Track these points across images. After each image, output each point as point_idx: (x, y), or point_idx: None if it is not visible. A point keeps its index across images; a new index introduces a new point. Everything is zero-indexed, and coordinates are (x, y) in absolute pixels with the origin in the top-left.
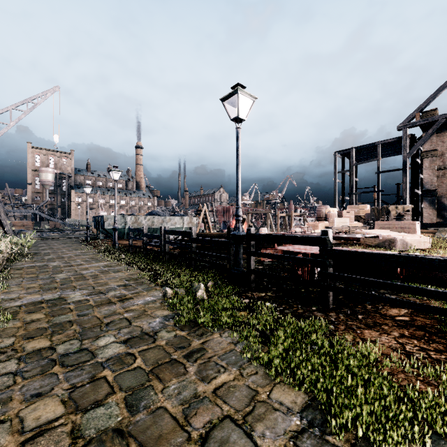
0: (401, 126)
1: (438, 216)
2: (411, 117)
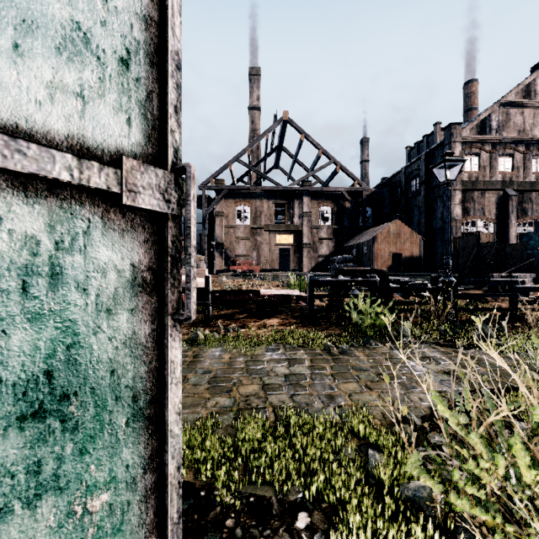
0: (201, 186)
1: (225, 264)
2: (208, 181)
